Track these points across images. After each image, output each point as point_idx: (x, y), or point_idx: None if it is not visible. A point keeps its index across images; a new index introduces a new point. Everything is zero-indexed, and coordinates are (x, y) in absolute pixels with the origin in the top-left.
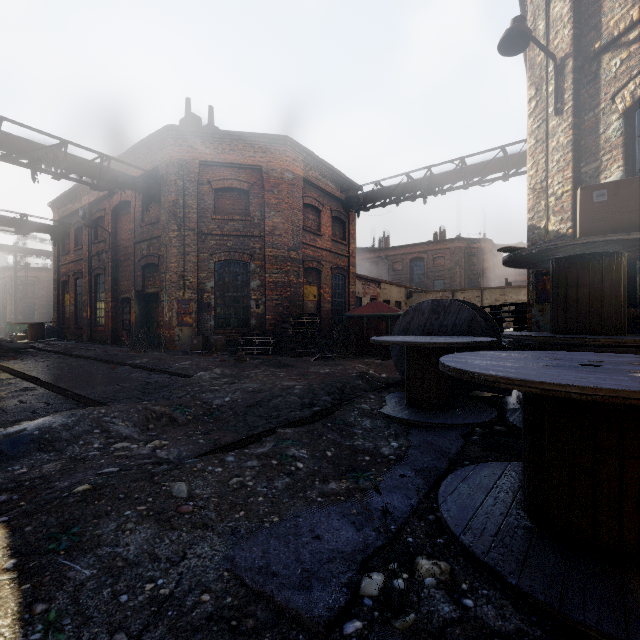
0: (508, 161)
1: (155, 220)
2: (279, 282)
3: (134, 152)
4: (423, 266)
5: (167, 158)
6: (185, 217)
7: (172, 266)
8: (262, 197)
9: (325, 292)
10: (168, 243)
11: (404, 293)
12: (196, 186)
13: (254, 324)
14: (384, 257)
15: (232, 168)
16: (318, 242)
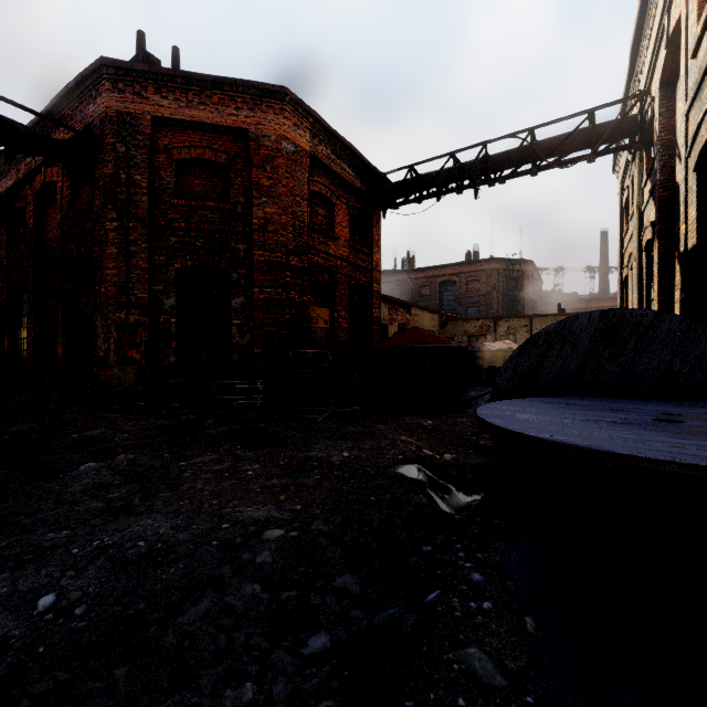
0: (597, 132)
1: (87, 206)
2: (274, 300)
3: (58, 107)
4: (454, 291)
5: (101, 110)
6: (129, 200)
7: (109, 273)
8: (248, 176)
9: (340, 316)
10: (103, 239)
11: (438, 321)
12: (147, 154)
13: (236, 361)
14: (409, 280)
15: (203, 131)
16: (331, 247)
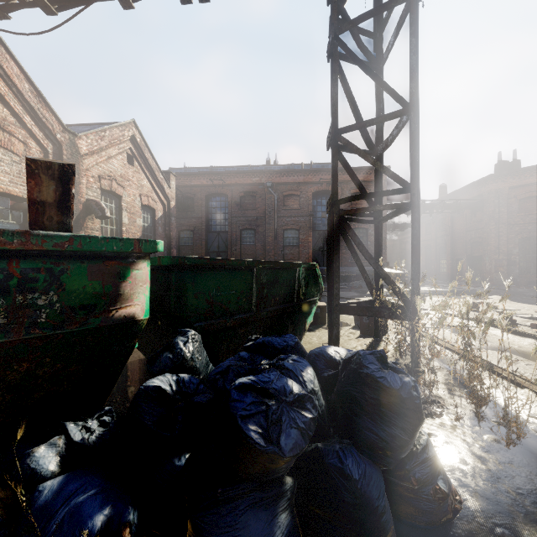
0: None
1: (479, 220)
2: None
3: (466, 188)
4: None
5: (488, 190)
6: (499, 218)
7: (491, 243)
8: None
9: None
10: (488, 232)
11: None
12: (506, 201)
13: None
14: None
15: (531, 185)
16: None
